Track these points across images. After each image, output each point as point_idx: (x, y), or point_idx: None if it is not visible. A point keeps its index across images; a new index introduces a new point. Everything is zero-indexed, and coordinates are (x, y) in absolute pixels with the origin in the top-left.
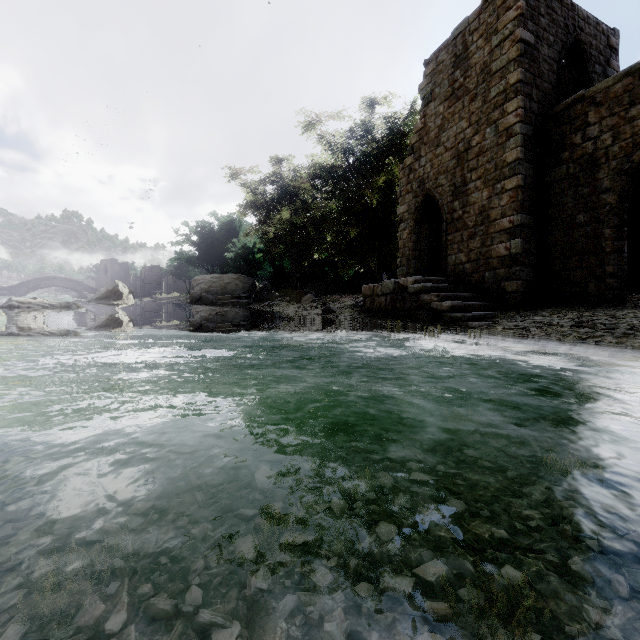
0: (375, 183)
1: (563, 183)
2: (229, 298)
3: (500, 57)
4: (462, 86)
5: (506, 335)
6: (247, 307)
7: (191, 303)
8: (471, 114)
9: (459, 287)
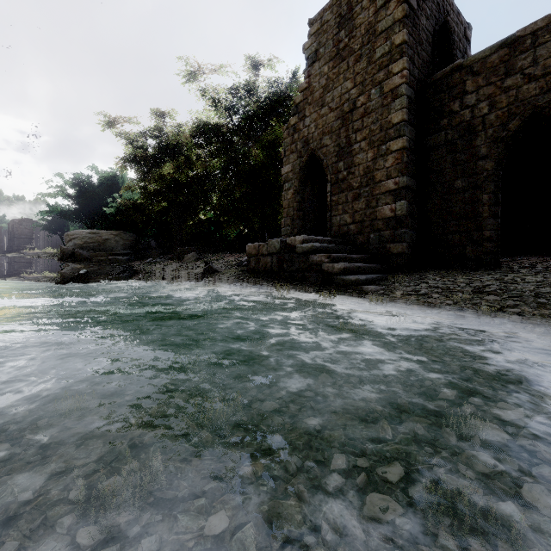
0: (259, 142)
1: (442, 149)
2: (107, 255)
3: (385, 18)
4: (347, 46)
5: (411, 303)
6: (126, 264)
7: (62, 259)
8: (356, 74)
9: (346, 248)
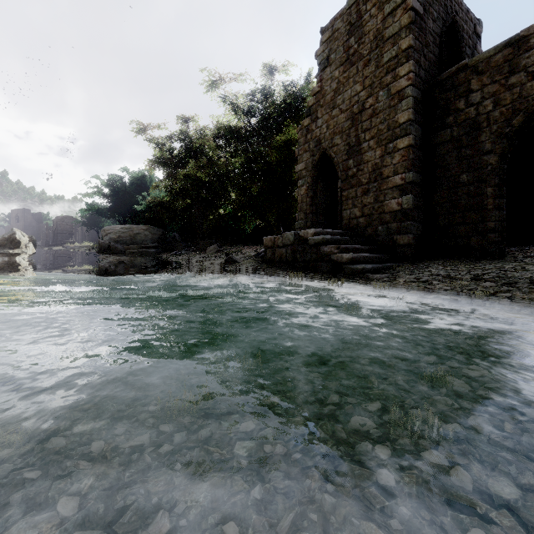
0: (275, 143)
1: (448, 145)
2: (138, 248)
3: (392, 24)
4: (356, 52)
5: (411, 289)
6: (155, 256)
7: (99, 252)
8: (365, 78)
9: (355, 240)
